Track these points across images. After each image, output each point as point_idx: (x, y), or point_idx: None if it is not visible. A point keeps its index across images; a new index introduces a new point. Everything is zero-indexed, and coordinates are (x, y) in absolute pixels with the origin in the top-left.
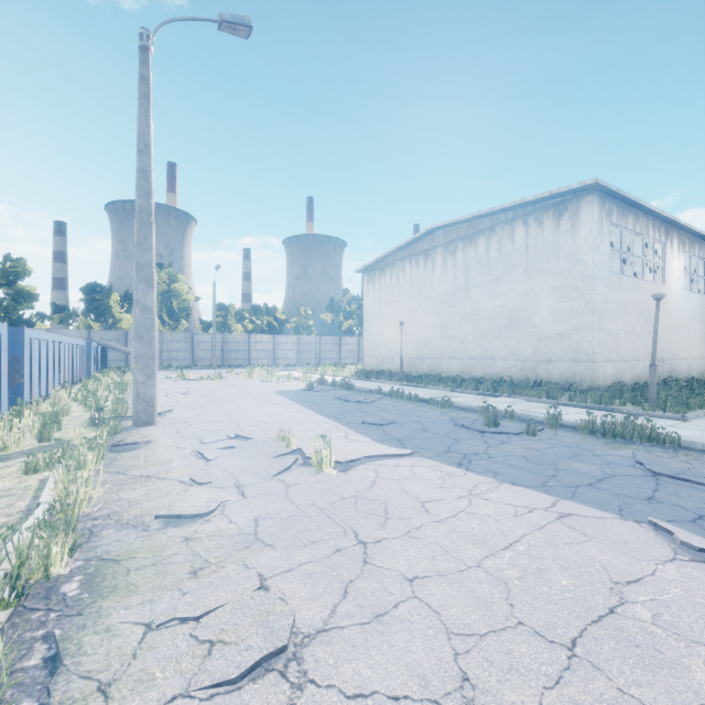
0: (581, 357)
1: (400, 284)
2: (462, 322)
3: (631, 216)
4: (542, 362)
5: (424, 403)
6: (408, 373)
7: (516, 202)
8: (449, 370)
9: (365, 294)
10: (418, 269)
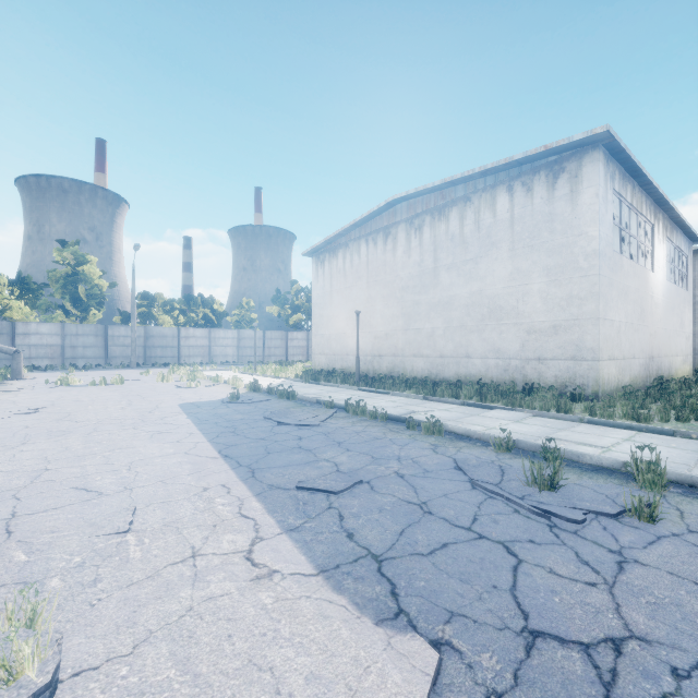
0: (583, 354)
1: (354, 268)
2: (429, 312)
3: (630, 186)
4: (532, 361)
5: (397, 424)
6: (364, 374)
7: (499, 161)
8: (414, 370)
9: (313, 281)
10: (375, 250)
